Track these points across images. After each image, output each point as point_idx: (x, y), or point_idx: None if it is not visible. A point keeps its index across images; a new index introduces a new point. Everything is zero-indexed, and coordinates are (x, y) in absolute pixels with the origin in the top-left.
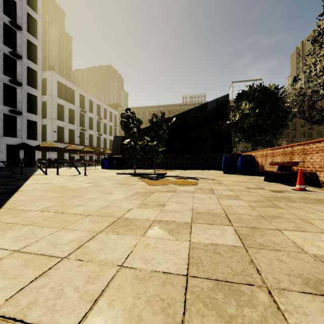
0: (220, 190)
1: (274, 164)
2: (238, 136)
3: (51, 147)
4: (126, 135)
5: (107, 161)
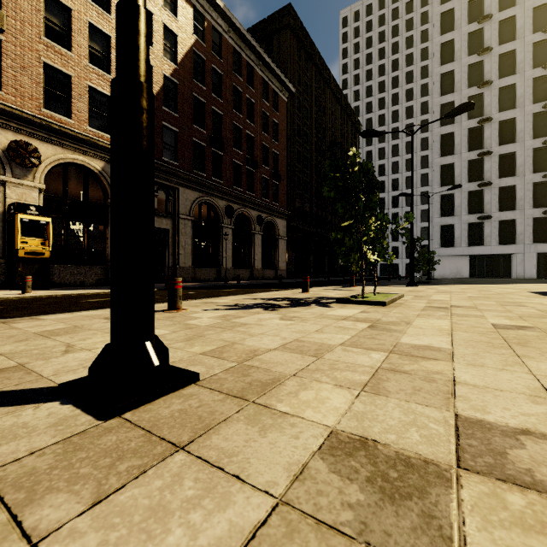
0: None
1: None
2: None
3: None
4: None
5: None
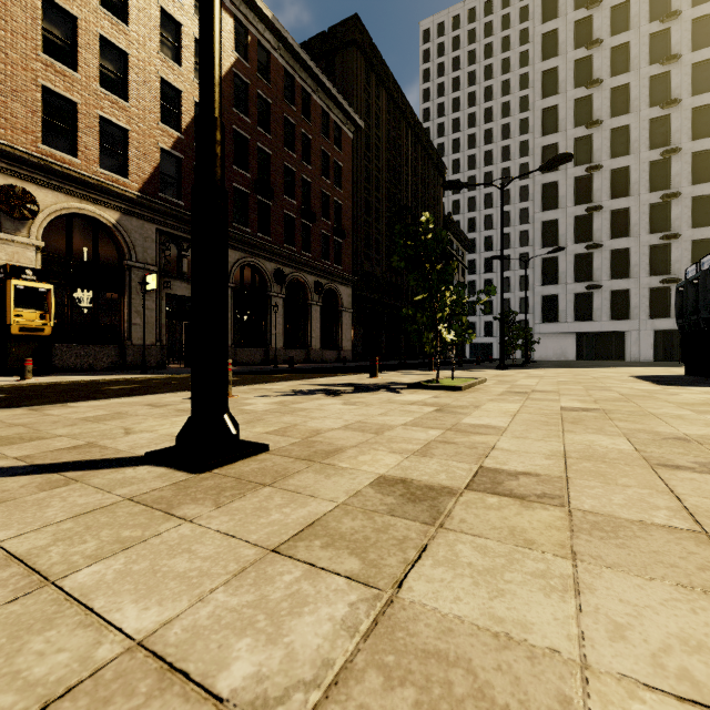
0: None
1: None
2: None
3: None
4: None
5: None
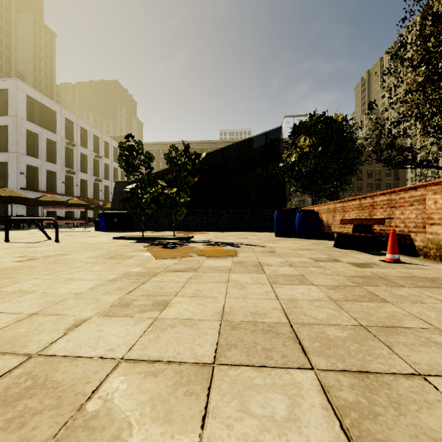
0: (274, 264)
1: (347, 222)
2: (294, 184)
3: (11, 197)
4: (129, 178)
5: (103, 219)
